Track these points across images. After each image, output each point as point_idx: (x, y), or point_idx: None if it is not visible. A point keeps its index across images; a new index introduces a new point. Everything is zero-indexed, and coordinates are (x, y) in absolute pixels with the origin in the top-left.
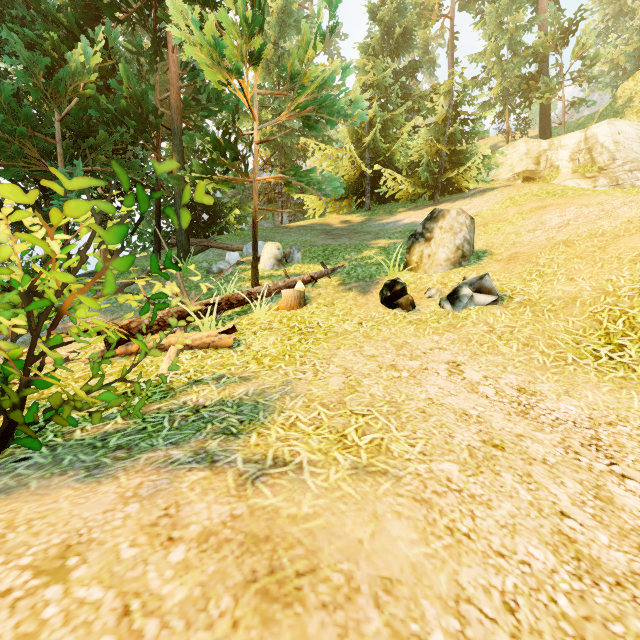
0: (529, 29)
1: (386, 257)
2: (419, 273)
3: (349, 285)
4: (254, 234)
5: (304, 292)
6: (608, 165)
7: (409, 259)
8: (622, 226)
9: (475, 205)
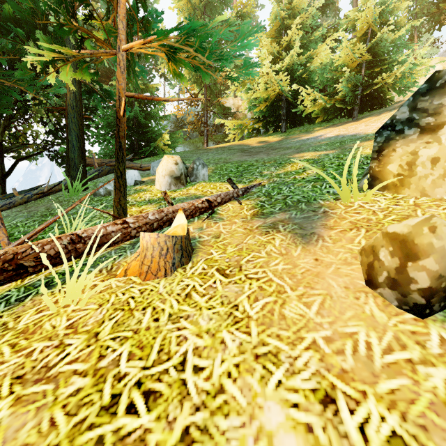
0: None
1: (322, 170)
2: (405, 194)
3: (271, 217)
4: (117, 135)
5: (183, 236)
6: None
7: (379, 169)
8: None
9: None
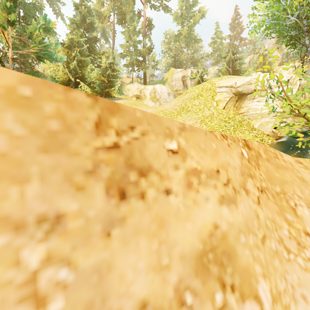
0: (139, 43)
1: None
2: None
3: None
4: None
5: None
6: (159, 99)
7: None
8: None
9: None
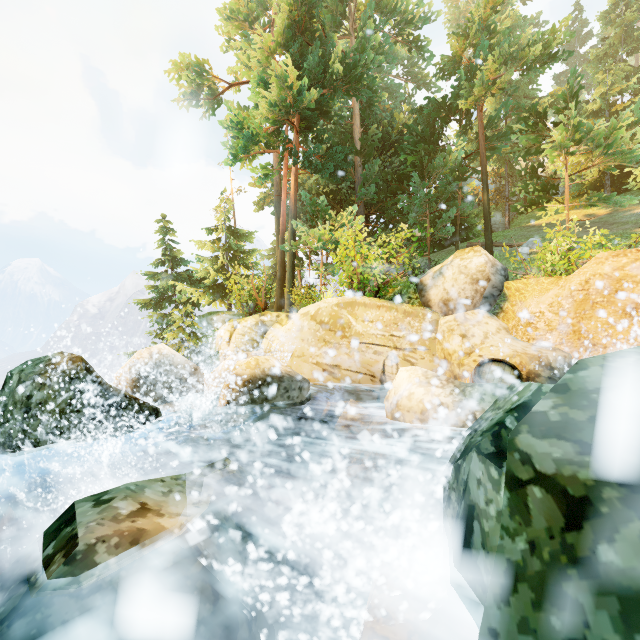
0: None
1: None
2: None
3: None
4: None
5: None
6: None
7: None
8: None
9: None
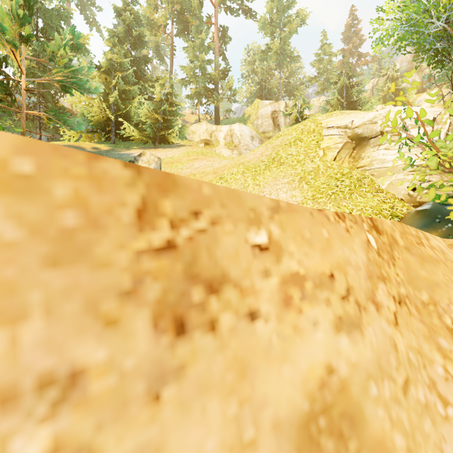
0: (209, 64)
1: None
2: None
3: None
4: None
5: None
6: (238, 145)
7: None
8: (211, 170)
9: (173, 152)
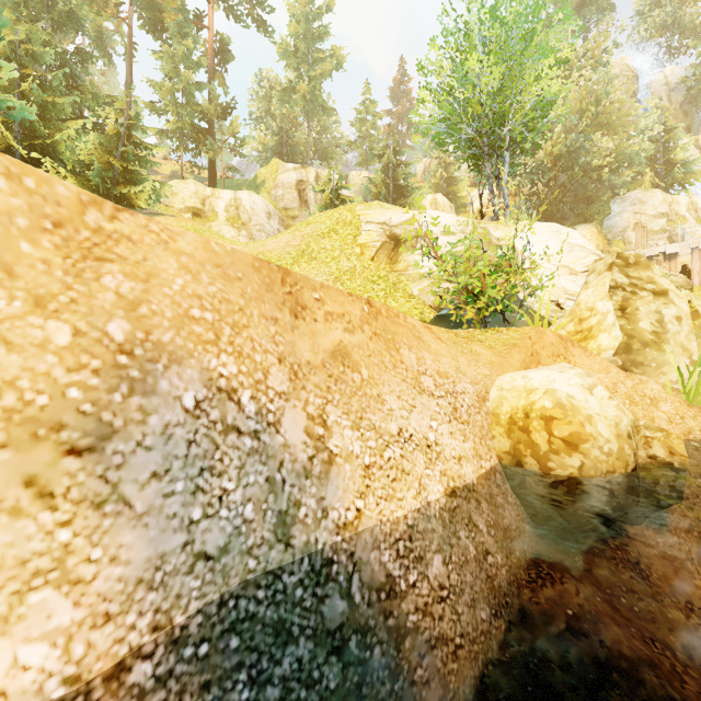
0: (200, 89)
1: None
2: None
3: None
4: None
5: None
6: (248, 223)
7: None
8: None
9: None
